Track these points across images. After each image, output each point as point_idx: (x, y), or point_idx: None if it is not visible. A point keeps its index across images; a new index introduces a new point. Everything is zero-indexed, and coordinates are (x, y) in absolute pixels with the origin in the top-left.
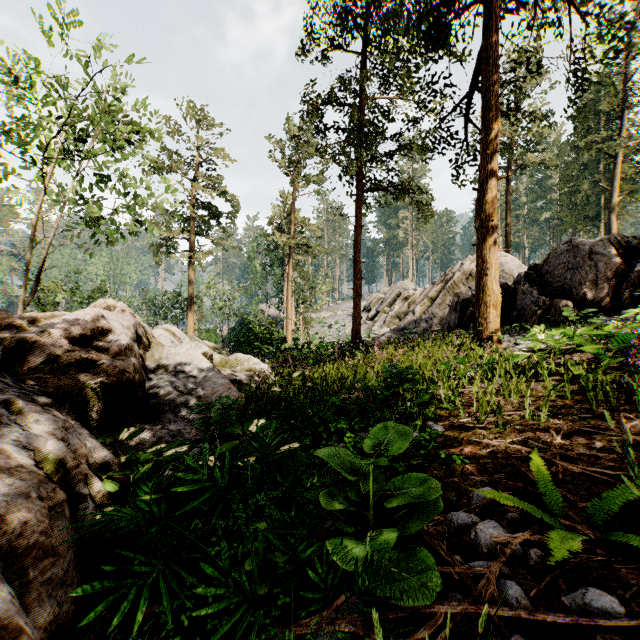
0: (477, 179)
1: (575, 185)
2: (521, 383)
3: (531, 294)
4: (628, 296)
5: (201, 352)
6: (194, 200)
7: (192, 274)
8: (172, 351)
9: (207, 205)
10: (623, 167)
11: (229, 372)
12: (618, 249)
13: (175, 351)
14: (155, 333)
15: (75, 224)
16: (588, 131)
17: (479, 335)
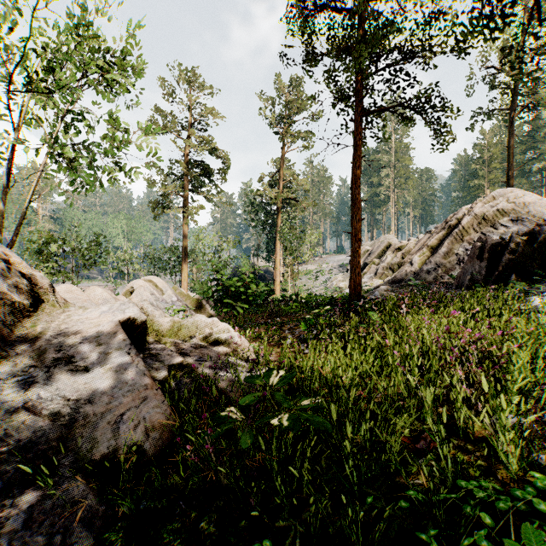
0: (471, 126)
1: None
2: None
3: None
4: None
5: (121, 318)
6: (188, 158)
7: (186, 228)
8: (77, 316)
9: (200, 164)
10: None
11: (177, 347)
12: None
13: (79, 316)
14: (135, 284)
15: (55, 171)
16: None
17: None
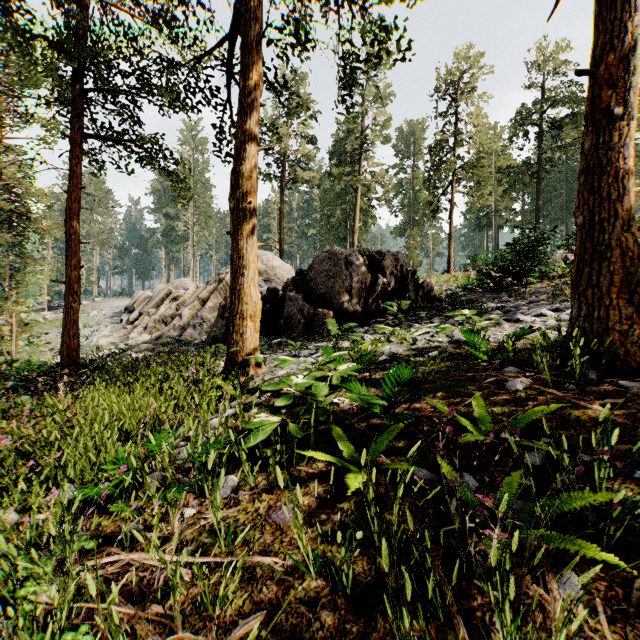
0: None
1: (332, 209)
2: (262, 496)
3: (297, 301)
4: (374, 307)
5: None
6: None
7: None
8: None
9: None
10: (361, 202)
11: None
12: (367, 262)
13: None
14: None
15: None
16: (341, 164)
17: (234, 357)
